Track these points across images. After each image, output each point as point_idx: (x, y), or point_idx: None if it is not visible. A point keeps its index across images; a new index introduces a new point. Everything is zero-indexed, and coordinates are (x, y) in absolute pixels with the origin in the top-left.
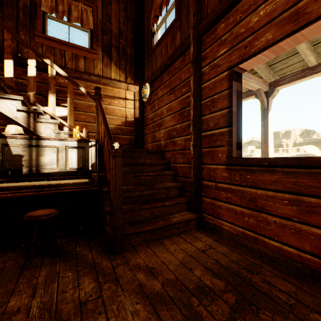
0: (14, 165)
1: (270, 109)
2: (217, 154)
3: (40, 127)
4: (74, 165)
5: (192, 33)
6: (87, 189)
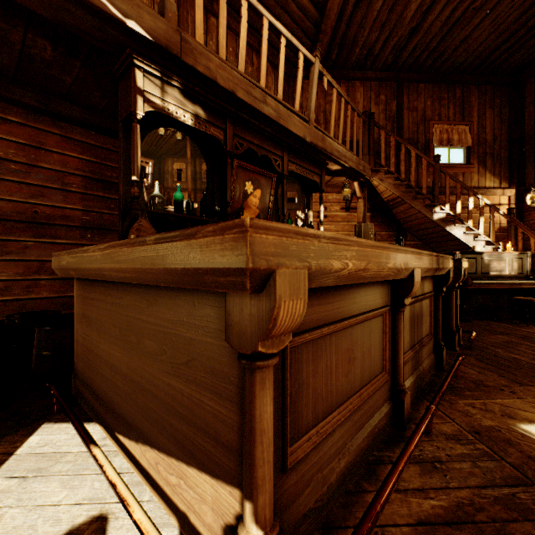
0: (485, 270)
1: None
2: None
3: (475, 244)
4: (516, 271)
5: None
6: None
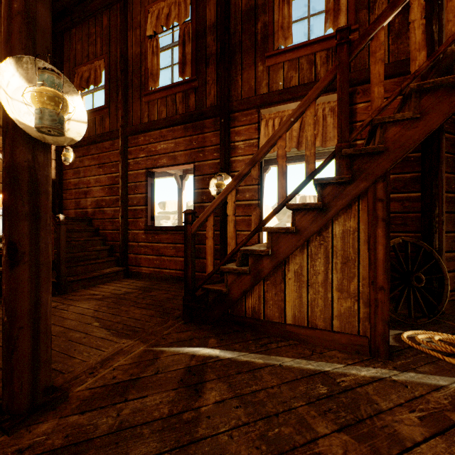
0: None
1: (184, 189)
2: (139, 223)
3: None
4: None
5: (120, 130)
6: None
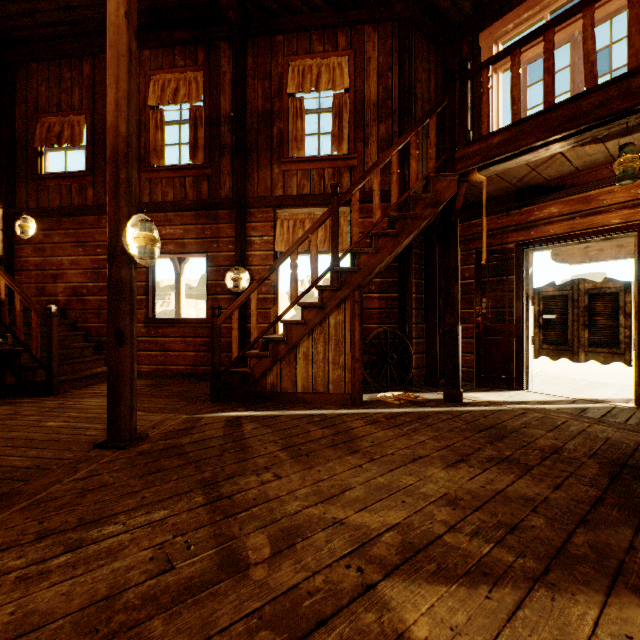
0: None
1: (183, 274)
2: (138, 315)
3: None
4: None
5: None
6: (3, 348)
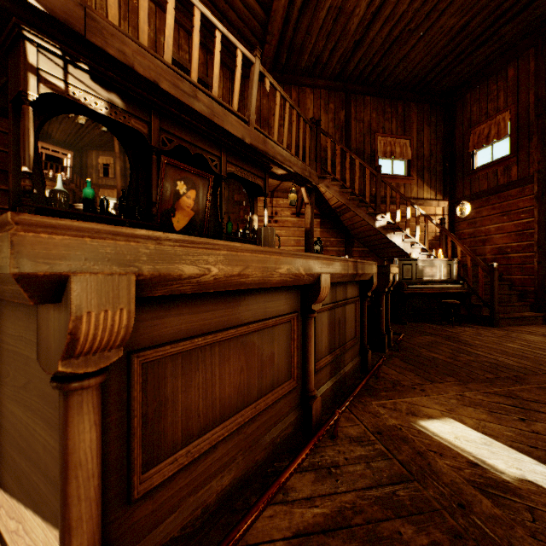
0: (419, 276)
1: None
2: None
3: (412, 251)
4: (445, 276)
5: (536, 176)
6: (461, 291)
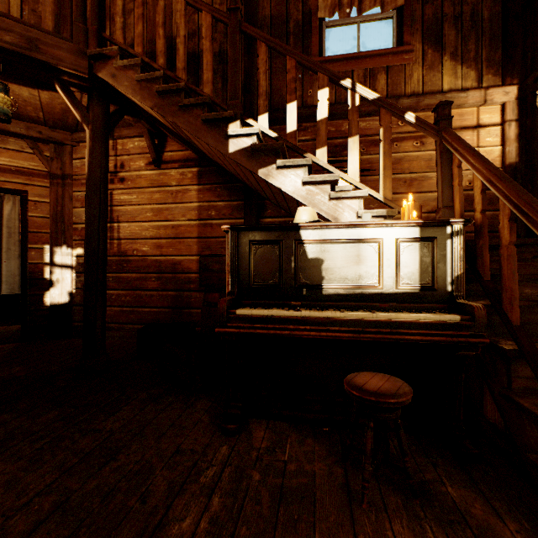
0: (310, 278)
1: None
2: None
3: (334, 207)
4: (412, 280)
5: None
6: (459, 340)
